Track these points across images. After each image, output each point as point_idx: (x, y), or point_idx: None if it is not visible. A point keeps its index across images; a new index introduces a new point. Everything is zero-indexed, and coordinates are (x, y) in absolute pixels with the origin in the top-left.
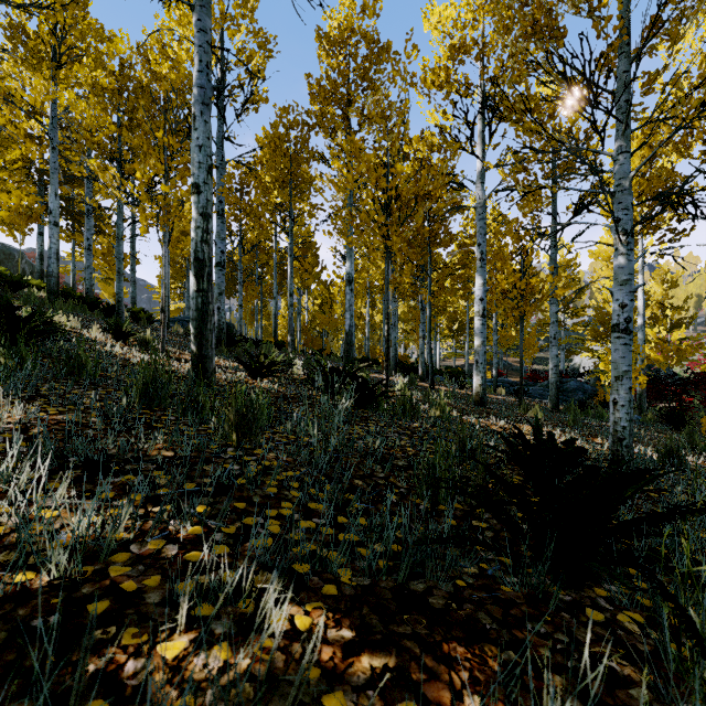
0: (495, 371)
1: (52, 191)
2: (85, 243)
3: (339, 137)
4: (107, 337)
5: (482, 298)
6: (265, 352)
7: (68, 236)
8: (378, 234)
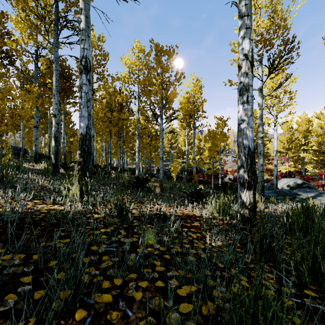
0: (145, 169)
1: None
2: None
3: (97, 102)
4: None
5: (138, 147)
6: None
7: None
8: (108, 128)
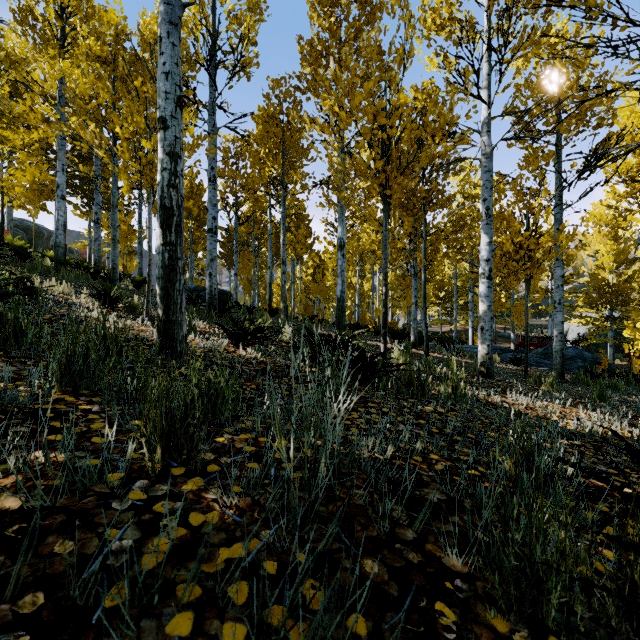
0: None
1: (59, 166)
2: (94, 217)
3: (331, 65)
4: (97, 302)
5: (488, 258)
6: (257, 318)
7: (82, 212)
8: (376, 183)
